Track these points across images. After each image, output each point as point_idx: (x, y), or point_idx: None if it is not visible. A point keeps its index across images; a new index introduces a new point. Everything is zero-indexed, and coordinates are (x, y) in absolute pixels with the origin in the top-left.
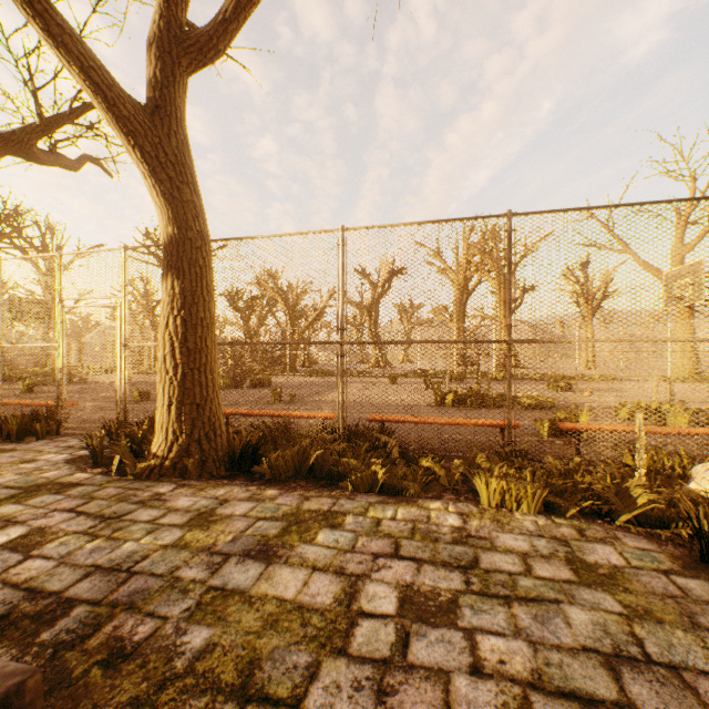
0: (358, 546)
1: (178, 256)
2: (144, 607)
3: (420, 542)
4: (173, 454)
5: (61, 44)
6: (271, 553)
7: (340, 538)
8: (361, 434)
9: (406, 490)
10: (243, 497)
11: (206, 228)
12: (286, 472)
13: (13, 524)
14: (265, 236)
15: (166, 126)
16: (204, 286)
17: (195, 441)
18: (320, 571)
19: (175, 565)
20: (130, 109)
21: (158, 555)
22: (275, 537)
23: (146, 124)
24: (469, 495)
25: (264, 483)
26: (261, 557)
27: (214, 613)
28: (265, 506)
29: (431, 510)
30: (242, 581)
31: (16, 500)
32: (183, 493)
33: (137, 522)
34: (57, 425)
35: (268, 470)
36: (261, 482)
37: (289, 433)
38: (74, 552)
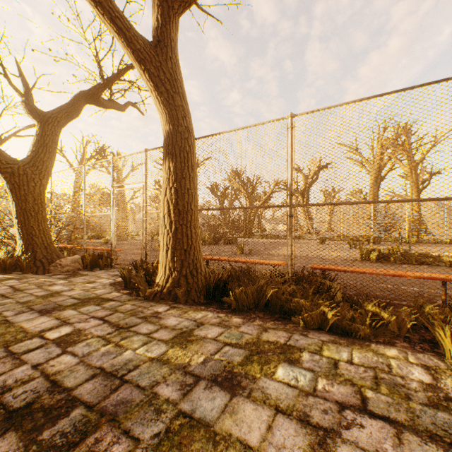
0: (319, 389)
1: (172, 145)
2: (123, 422)
3: (388, 396)
4: (168, 284)
5: (98, 4)
6: (235, 382)
7: (299, 377)
8: (306, 279)
9: (355, 332)
10: (214, 322)
11: (191, 125)
12: (247, 304)
13: (66, 324)
14: (232, 130)
15: (164, 54)
16: (189, 166)
17: (183, 276)
18: (283, 414)
19: (155, 380)
20: (141, 44)
21: (145, 367)
22: (238, 365)
23: (151, 54)
24: (424, 345)
25: (230, 312)
26: (226, 386)
27: (179, 447)
28: (231, 333)
29: (389, 357)
30: (207, 410)
31: (74, 307)
32: (172, 314)
33: (138, 333)
34: (111, 262)
35: (234, 301)
36: (229, 310)
37: (249, 275)
38: (92, 353)
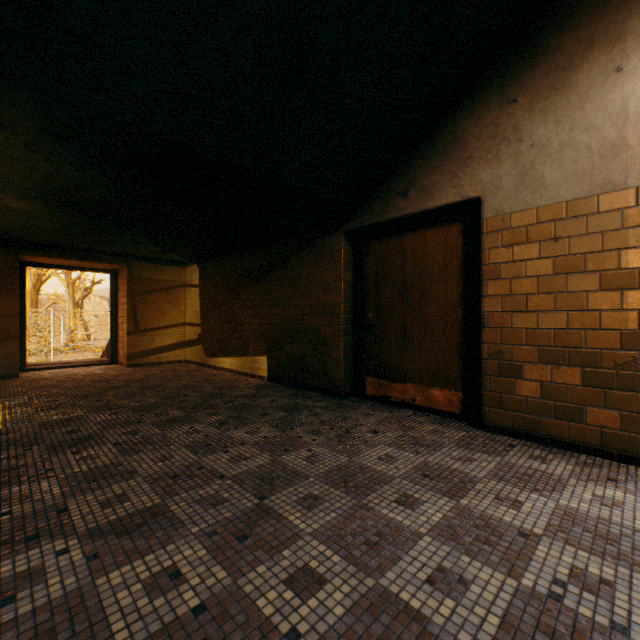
0: None
1: None
2: None
3: None
4: None
5: None
6: None
7: None
8: None
9: None
10: None
11: None
12: None
13: None
14: None
15: None
16: None
17: None
18: None
19: None
20: None
21: None
22: None
23: None
24: None
25: None
26: None
27: None
28: None
29: None
30: None
31: None
32: None
33: None
34: None
35: None
36: None
37: None
38: None
